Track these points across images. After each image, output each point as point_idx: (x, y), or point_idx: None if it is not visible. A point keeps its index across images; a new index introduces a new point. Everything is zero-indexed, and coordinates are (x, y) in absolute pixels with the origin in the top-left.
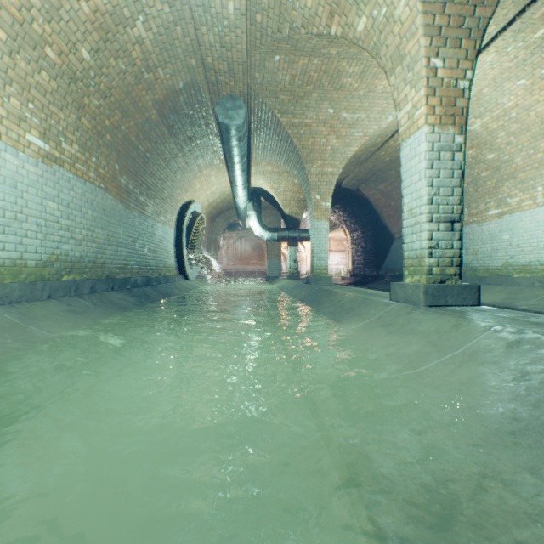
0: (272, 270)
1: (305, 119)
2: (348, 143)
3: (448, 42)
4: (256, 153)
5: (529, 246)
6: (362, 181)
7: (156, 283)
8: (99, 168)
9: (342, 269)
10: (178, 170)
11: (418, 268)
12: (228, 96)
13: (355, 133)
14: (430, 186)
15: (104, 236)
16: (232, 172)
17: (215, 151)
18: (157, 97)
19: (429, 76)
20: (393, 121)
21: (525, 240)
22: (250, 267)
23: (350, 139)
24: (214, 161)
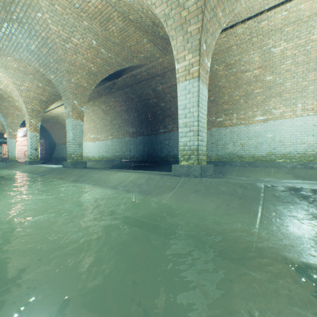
0: None
1: (4, 104)
2: None
3: (35, 118)
4: None
5: (84, 152)
6: None
7: None
8: None
9: None
10: None
11: (30, 157)
12: None
13: None
14: (31, 142)
15: None
16: None
17: None
18: None
19: (31, 123)
20: None
21: (84, 150)
22: None
23: None
24: None
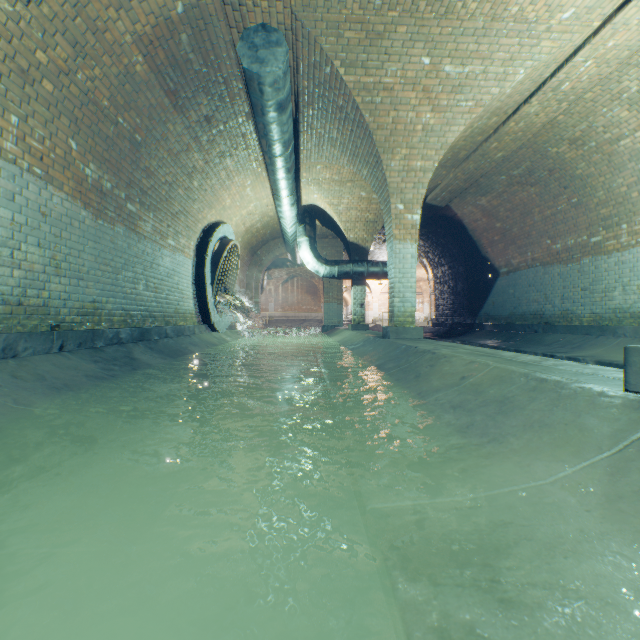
0: (330, 318)
1: (384, 77)
2: (449, 118)
3: None
4: (307, 148)
5: None
6: (456, 193)
7: (159, 337)
8: (27, 138)
9: (418, 317)
10: (195, 172)
11: None
12: (257, 25)
13: (462, 102)
14: None
15: (45, 259)
16: (272, 173)
17: (248, 146)
18: (140, 28)
19: None
20: (523, 80)
21: None
22: (302, 314)
23: (454, 113)
24: (248, 162)
